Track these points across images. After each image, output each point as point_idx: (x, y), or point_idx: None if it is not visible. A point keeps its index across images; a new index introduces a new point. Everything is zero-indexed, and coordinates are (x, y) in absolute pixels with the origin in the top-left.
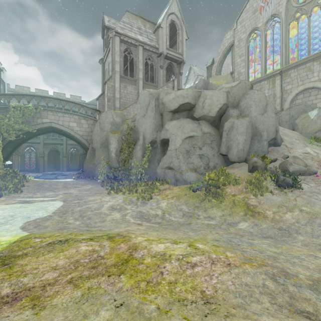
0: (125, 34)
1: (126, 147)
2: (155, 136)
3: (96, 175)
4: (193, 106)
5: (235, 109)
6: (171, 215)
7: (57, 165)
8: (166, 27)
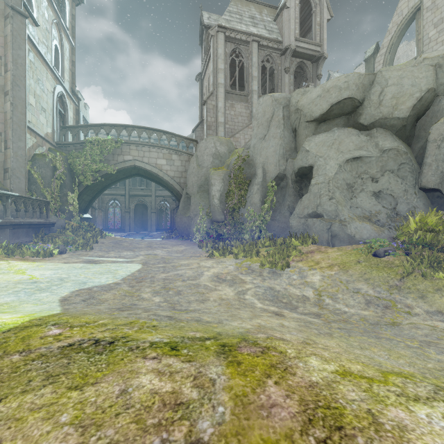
0: (231, 28)
1: (235, 188)
2: (284, 167)
3: (191, 233)
4: (358, 103)
5: None
6: (338, 300)
7: (145, 224)
8: (294, 6)
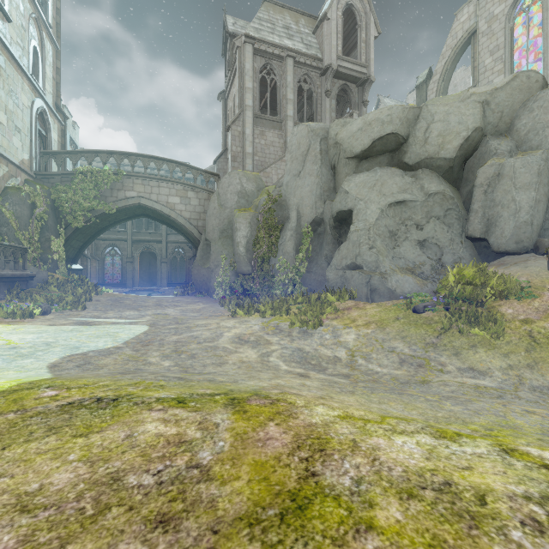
0: (262, 39)
1: (264, 234)
2: (321, 210)
3: (211, 288)
4: (403, 139)
5: (503, 139)
6: (371, 360)
7: (154, 277)
8: (336, 17)
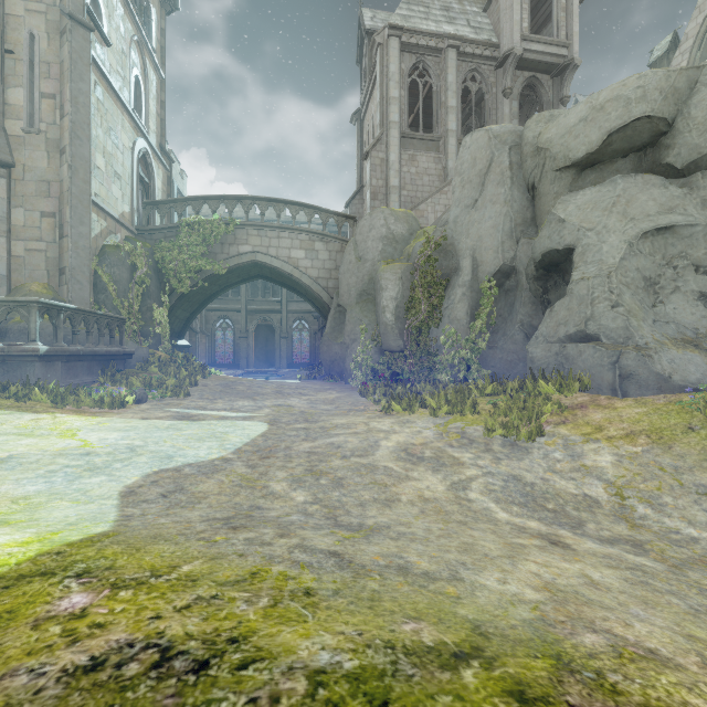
0: (412, 28)
1: (422, 294)
2: (512, 253)
3: (346, 371)
4: (665, 125)
5: None
6: (666, 510)
7: (272, 357)
8: None
